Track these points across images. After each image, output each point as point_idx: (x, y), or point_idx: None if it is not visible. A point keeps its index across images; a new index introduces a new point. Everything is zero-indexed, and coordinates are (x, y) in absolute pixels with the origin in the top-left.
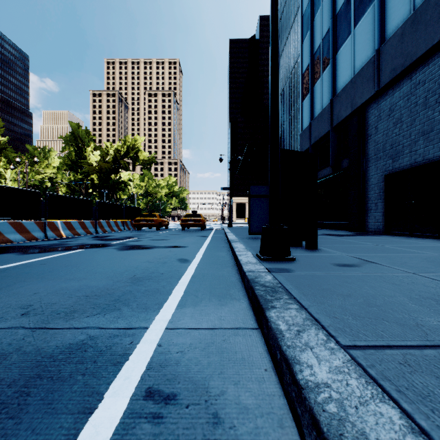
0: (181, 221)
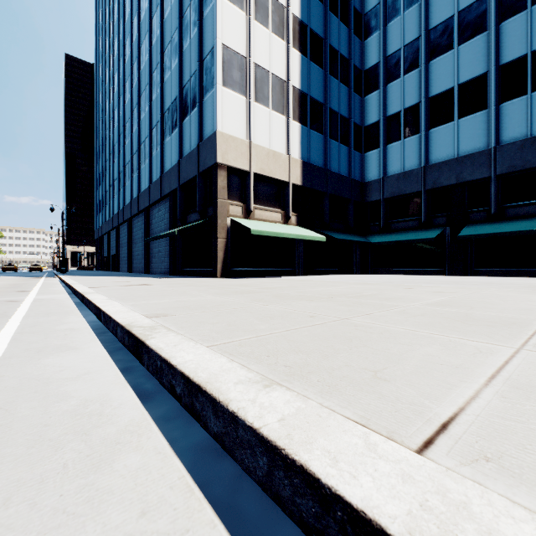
0: (30, 268)
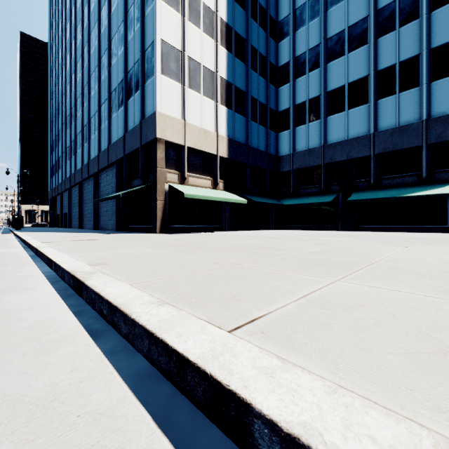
0: None
